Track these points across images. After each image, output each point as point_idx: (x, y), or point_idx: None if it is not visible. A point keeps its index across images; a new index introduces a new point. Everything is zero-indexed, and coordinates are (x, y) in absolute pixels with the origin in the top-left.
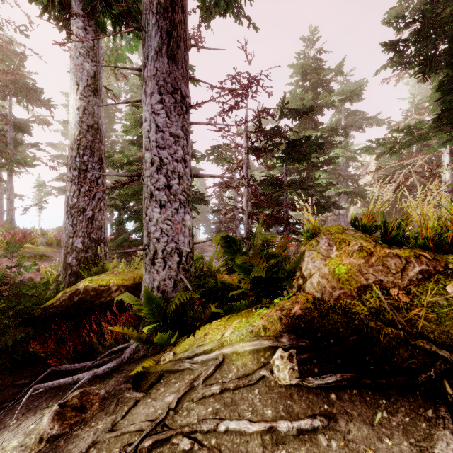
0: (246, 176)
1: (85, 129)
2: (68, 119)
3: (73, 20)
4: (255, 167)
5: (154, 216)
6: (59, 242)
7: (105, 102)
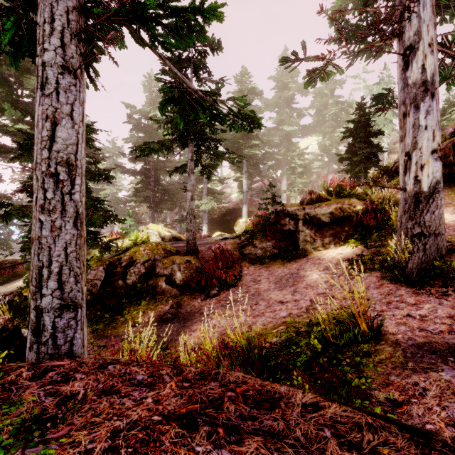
0: None
1: None
2: None
3: None
4: None
5: None
6: None
7: None
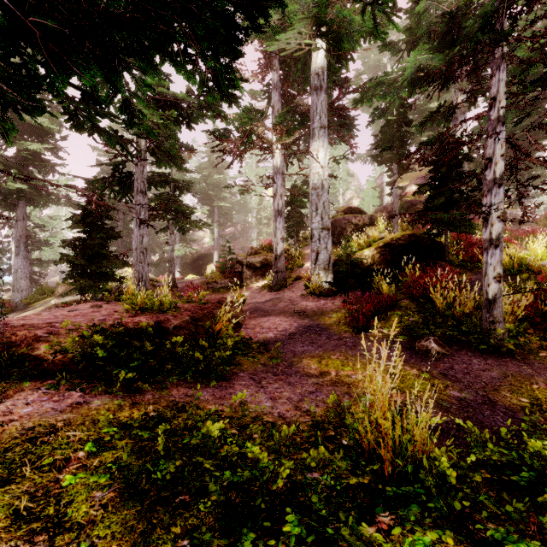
0: None
1: None
2: None
3: None
4: None
5: (23, 282)
6: None
7: None
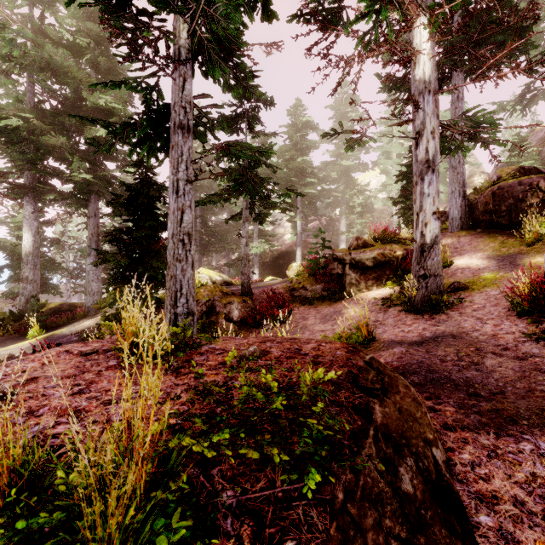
0: None
1: (35, 248)
2: None
3: (27, 203)
4: (73, 223)
5: (94, 285)
6: None
7: None
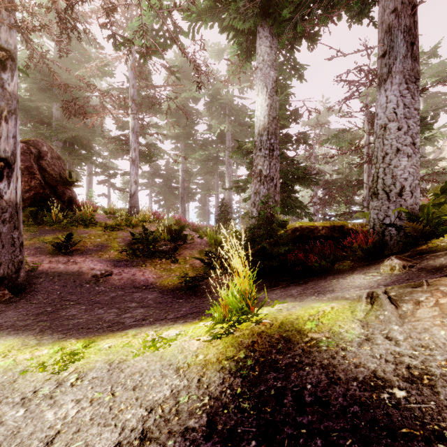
0: (369, 155)
1: (271, 120)
2: (148, 124)
3: (260, 42)
4: (317, 158)
5: (401, 164)
6: (176, 221)
7: (189, 106)
